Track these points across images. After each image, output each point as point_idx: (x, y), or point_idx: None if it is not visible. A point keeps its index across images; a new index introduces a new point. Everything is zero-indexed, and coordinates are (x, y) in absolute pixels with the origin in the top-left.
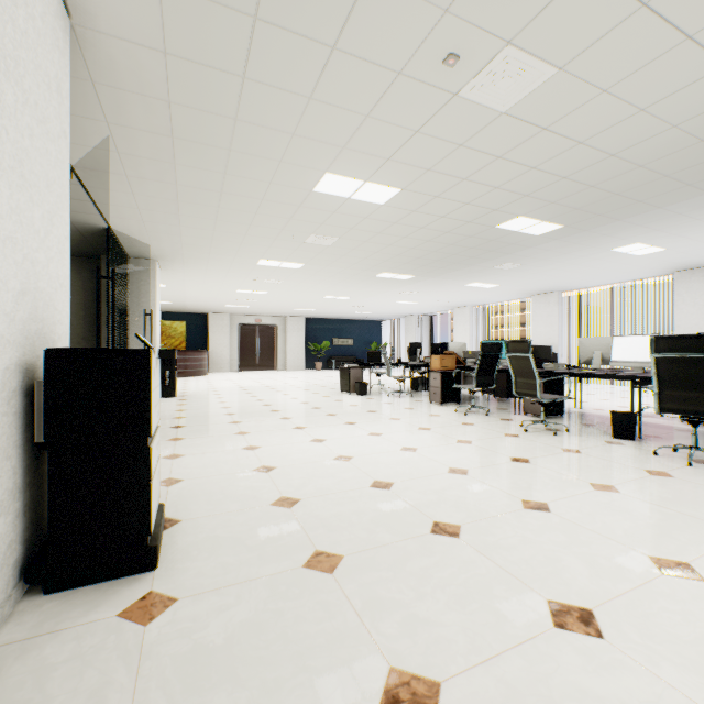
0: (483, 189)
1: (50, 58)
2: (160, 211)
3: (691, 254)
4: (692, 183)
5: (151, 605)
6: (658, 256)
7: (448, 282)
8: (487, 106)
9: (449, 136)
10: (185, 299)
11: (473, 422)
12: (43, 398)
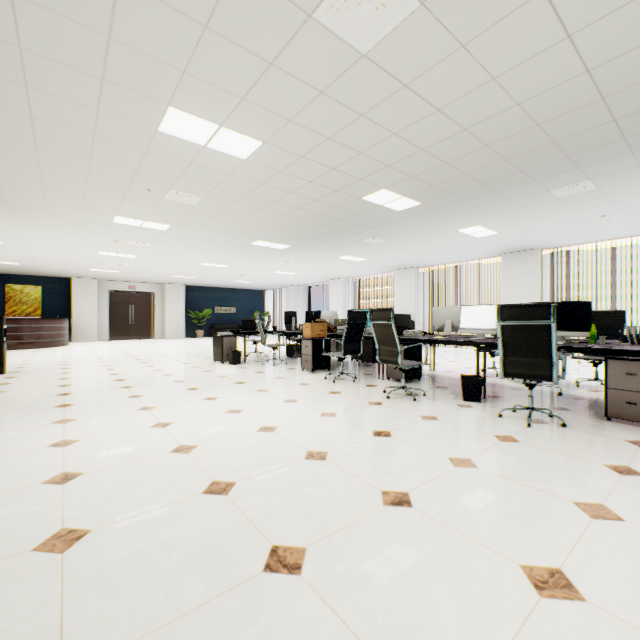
0: (348, 153)
1: None
2: None
3: (515, 239)
4: (524, 170)
5: None
6: (492, 239)
7: (322, 253)
8: (347, 41)
9: (308, 78)
10: (35, 260)
11: (340, 390)
12: None
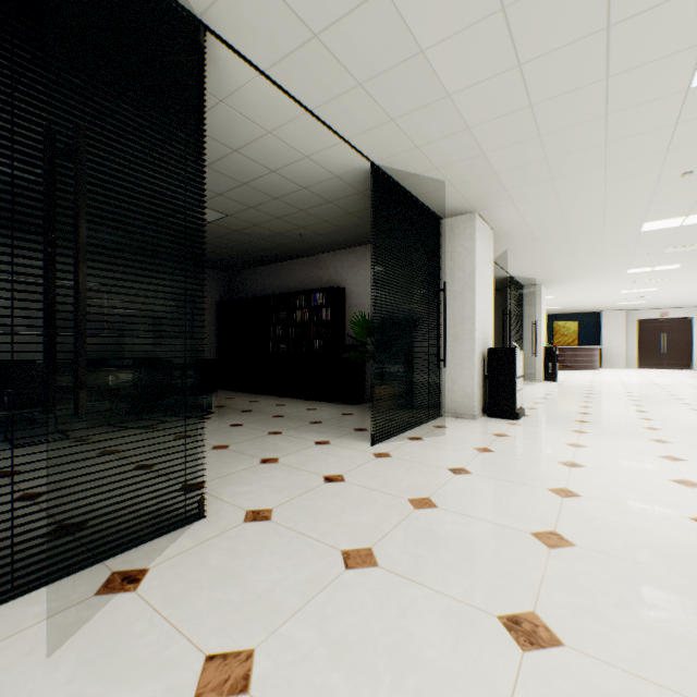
0: None
1: (487, 255)
2: (536, 264)
3: None
4: None
5: (514, 424)
6: None
7: None
8: None
9: None
10: (572, 303)
11: None
12: (486, 362)
